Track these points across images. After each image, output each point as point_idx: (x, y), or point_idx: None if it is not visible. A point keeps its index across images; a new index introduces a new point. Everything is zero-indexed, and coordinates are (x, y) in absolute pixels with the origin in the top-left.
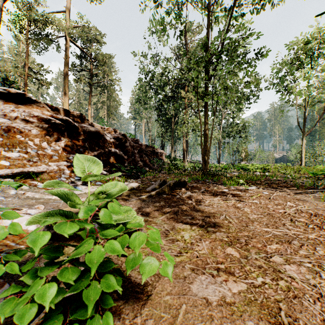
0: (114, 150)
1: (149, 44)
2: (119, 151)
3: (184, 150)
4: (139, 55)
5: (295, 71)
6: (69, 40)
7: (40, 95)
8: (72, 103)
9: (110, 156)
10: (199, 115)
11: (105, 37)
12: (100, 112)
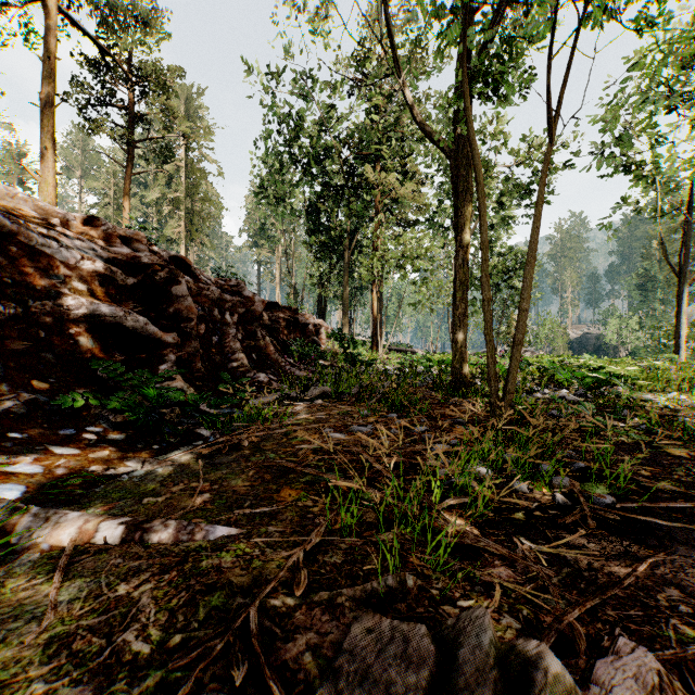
0: (95, 306)
1: (286, 46)
2: (127, 314)
3: (376, 319)
4: (259, 71)
5: (668, 112)
6: (57, 8)
7: (17, 183)
8: (99, 203)
9: (78, 335)
10: (475, 147)
11: (169, 21)
12: (167, 227)
